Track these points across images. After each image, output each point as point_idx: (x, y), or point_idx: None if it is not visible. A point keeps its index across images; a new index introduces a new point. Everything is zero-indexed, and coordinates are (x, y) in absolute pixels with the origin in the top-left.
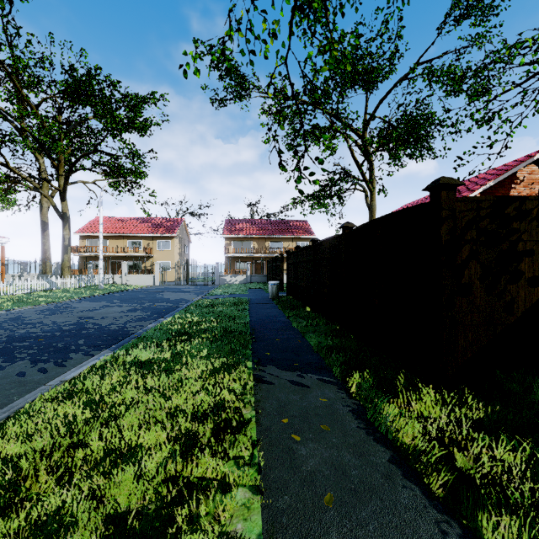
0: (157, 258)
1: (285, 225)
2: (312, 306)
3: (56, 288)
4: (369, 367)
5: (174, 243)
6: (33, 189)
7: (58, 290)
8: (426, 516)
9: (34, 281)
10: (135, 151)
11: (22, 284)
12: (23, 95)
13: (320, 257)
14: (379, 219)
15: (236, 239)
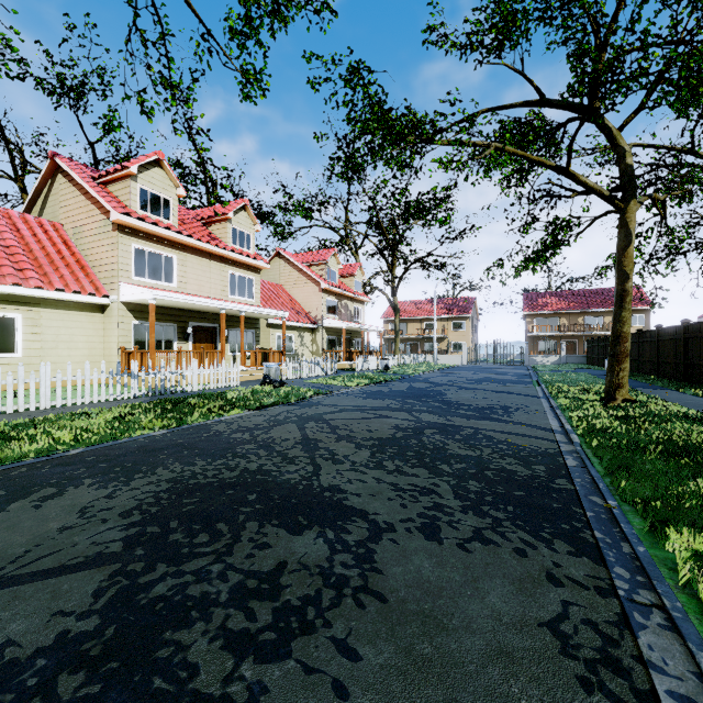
0: (451, 339)
1: (606, 295)
2: (655, 374)
3: (405, 363)
4: (692, 388)
5: (469, 324)
6: (377, 289)
7: (410, 365)
8: (694, 397)
9: (399, 358)
10: (461, 251)
11: (395, 359)
12: (380, 223)
13: (664, 339)
14: (702, 321)
15: (539, 316)
